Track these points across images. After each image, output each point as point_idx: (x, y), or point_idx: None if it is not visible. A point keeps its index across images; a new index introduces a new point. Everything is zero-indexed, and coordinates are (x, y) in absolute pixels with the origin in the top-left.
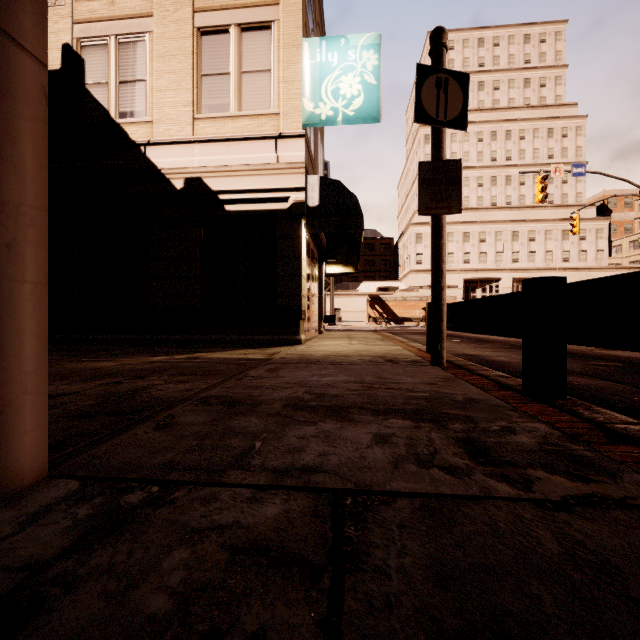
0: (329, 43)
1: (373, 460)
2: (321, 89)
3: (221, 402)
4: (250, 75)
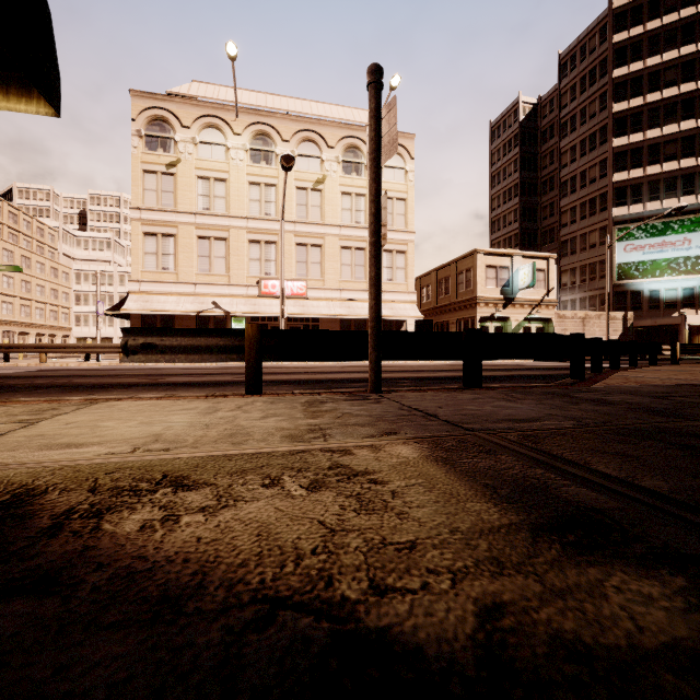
0: None
1: (626, 396)
2: None
3: (664, 414)
4: None
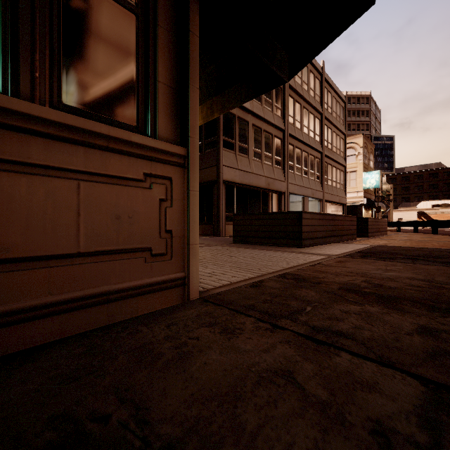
0: (368, 173)
1: None
2: (366, 182)
3: None
4: (351, 180)
